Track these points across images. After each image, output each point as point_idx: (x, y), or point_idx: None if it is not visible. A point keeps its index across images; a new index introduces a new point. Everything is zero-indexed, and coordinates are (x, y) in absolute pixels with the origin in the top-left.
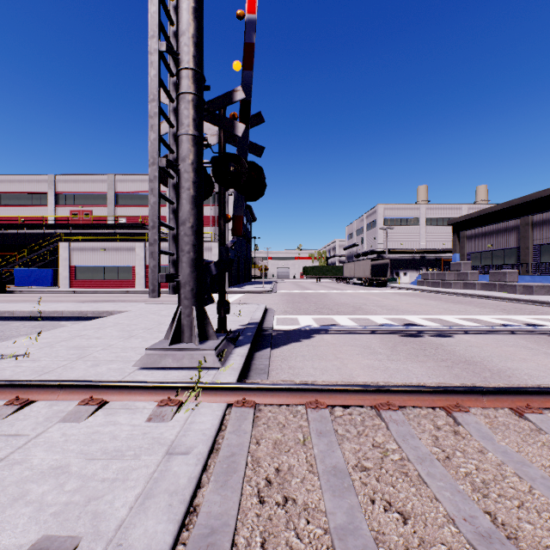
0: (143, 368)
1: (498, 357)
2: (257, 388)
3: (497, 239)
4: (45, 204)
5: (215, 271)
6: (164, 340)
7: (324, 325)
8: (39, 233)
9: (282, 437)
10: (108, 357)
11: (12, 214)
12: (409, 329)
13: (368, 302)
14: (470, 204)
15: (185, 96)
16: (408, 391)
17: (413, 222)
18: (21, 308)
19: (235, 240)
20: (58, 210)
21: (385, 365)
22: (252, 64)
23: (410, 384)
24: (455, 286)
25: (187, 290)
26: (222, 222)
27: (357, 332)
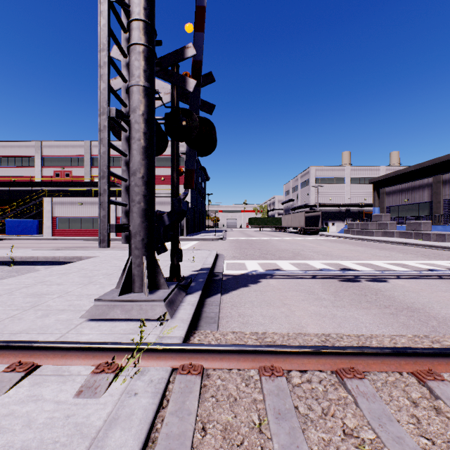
0: (92, 319)
1: (437, 303)
2: (205, 350)
3: (412, 194)
4: (33, 165)
5: (168, 221)
6: (116, 289)
7: (269, 270)
8: (27, 190)
9: (233, 420)
10: (61, 305)
11: (5, 174)
12: (346, 274)
13: (305, 249)
14: (387, 166)
15: (135, 47)
16: (372, 353)
17: (340, 181)
18: (2, 254)
19: (188, 192)
20: (44, 170)
21: (331, 312)
22: (203, 26)
23: (362, 336)
24: (376, 234)
25: (138, 240)
26: (174, 175)
27: (299, 276)
